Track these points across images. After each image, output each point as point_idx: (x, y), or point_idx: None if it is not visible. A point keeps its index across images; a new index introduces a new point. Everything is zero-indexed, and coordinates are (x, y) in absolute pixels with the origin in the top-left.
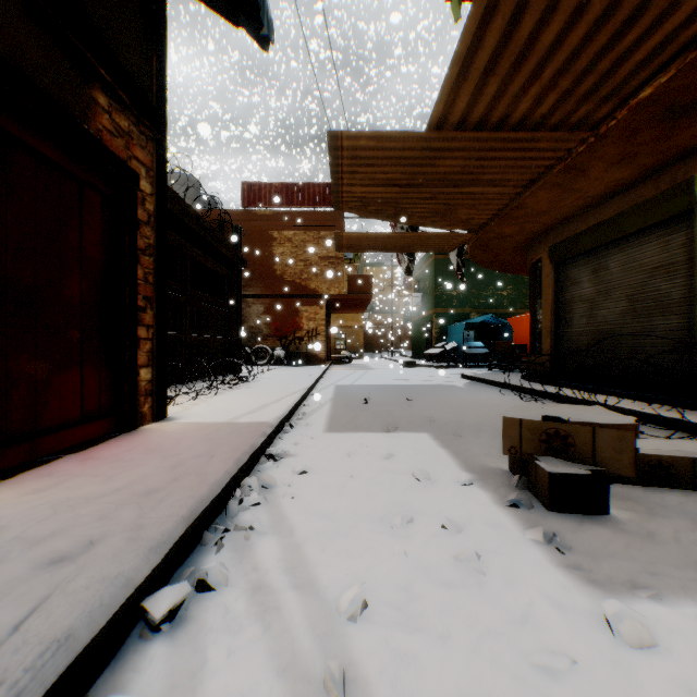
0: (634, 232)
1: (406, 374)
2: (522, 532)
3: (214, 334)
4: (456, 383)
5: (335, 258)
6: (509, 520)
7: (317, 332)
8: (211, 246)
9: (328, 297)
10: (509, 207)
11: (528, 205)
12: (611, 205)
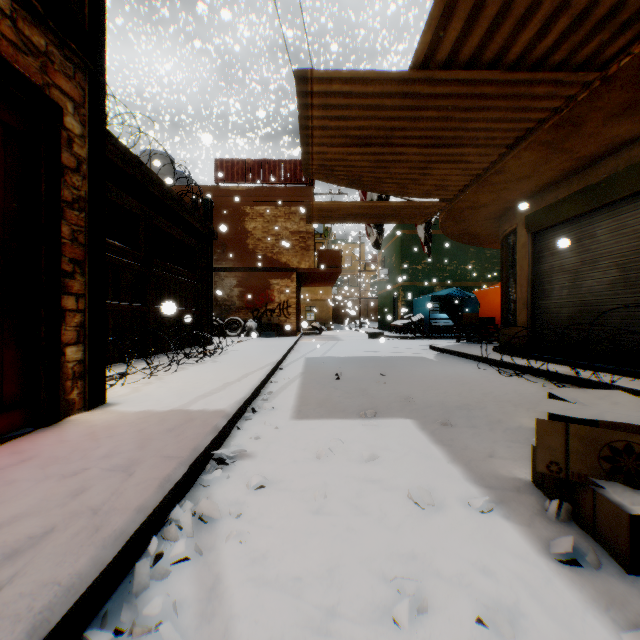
0: (627, 196)
1: (375, 345)
2: (613, 632)
3: (182, 306)
4: (427, 356)
5: (306, 233)
6: (577, 597)
7: (288, 305)
8: (179, 216)
9: (299, 271)
10: (488, 172)
11: (510, 169)
12: (599, 168)
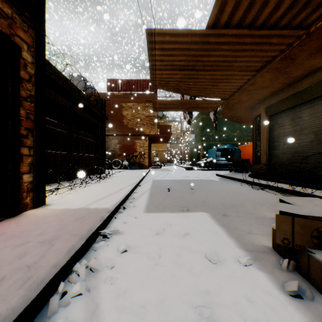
0: (318, 96)
1: (188, 173)
2: None
3: (89, 154)
4: (215, 179)
5: (153, 116)
6: (302, 318)
7: (144, 153)
8: (88, 107)
9: (149, 136)
10: (246, 84)
11: (257, 82)
12: (304, 82)
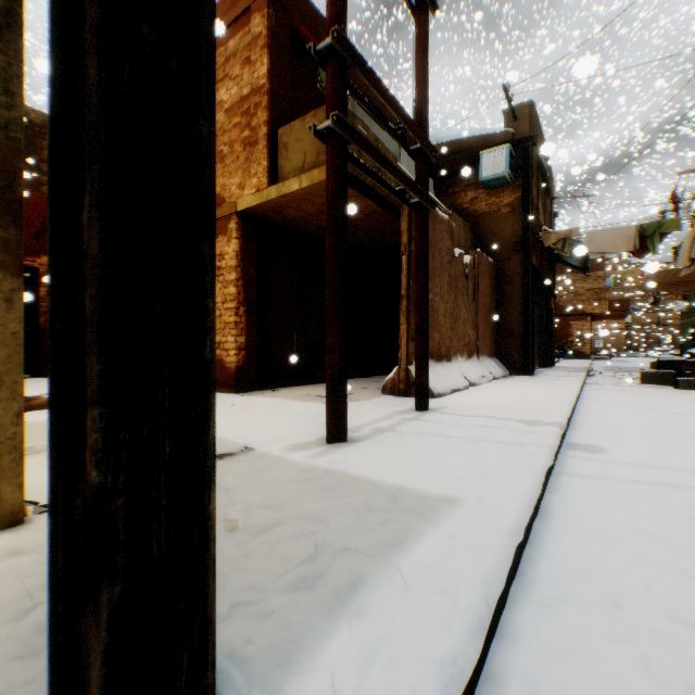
0: None
1: None
2: None
3: None
4: None
5: (597, 289)
6: None
7: (583, 338)
8: None
9: (591, 315)
10: None
11: None
12: None
